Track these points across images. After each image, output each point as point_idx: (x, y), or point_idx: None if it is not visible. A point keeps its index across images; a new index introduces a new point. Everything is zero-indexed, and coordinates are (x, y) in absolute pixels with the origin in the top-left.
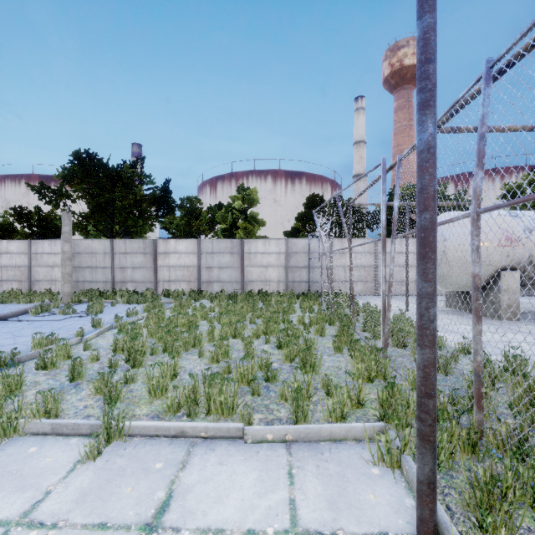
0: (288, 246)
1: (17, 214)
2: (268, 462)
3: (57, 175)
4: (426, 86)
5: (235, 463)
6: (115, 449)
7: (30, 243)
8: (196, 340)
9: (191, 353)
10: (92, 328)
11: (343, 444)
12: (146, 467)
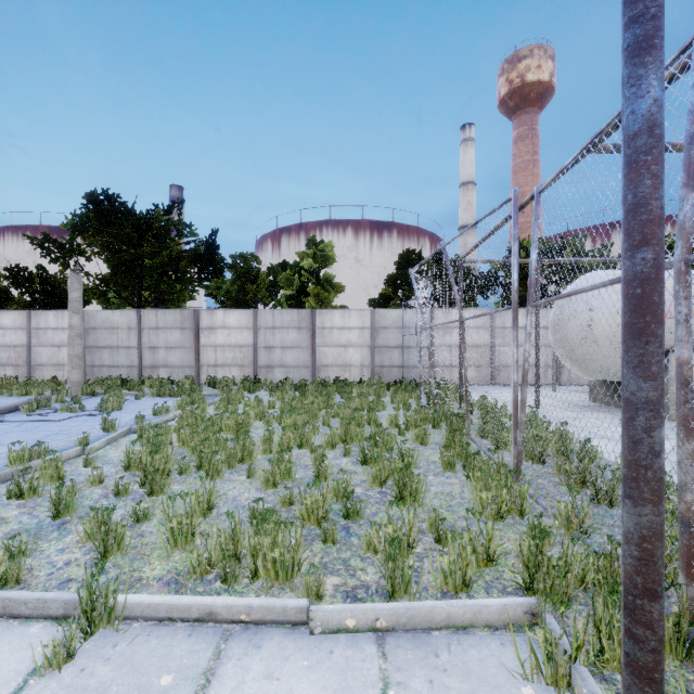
0: (375, 318)
1: (14, 276)
2: (348, 673)
3: (65, 224)
4: (646, 10)
5: (293, 675)
6: (99, 645)
7: (29, 315)
8: (244, 452)
9: (238, 471)
10: (103, 433)
11: (469, 635)
12: (144, 684)
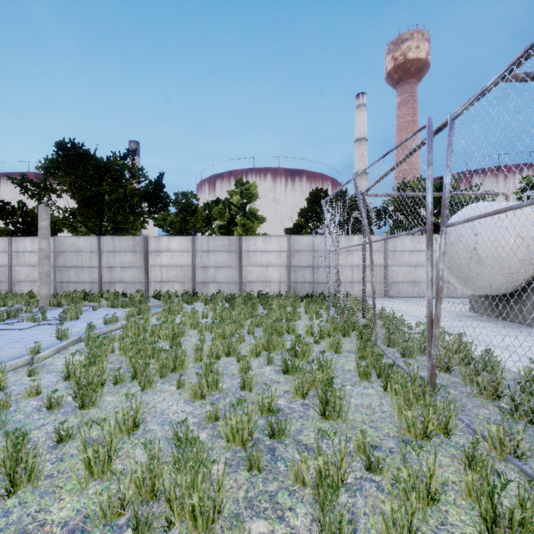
0: (291, 243)
1: None
2: None
3: (39, 167)
4: None
5: None
6: None
7: (11, 241)
8: (176, 362)
9: (170, 380)
10: (56, 341)
11: None
12: None
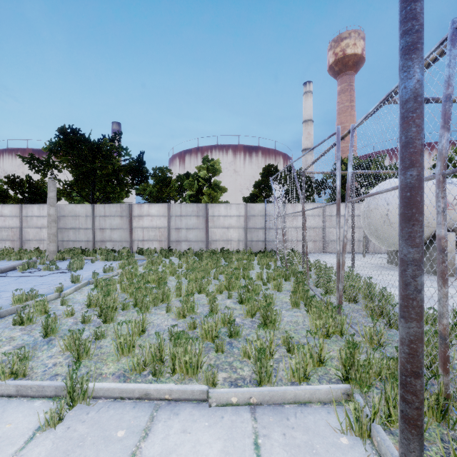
0: (247, 210)
1: (11, 182)
2: (233, 430)
3: (44, 148)
4: (413, 27)
5: (199, 431)
6: (78, 413)
7: (21, 207)
8: (164, 296)
9: (160, 308)
10: (71, 284)
11: (308, 407)
12: (107, 436)
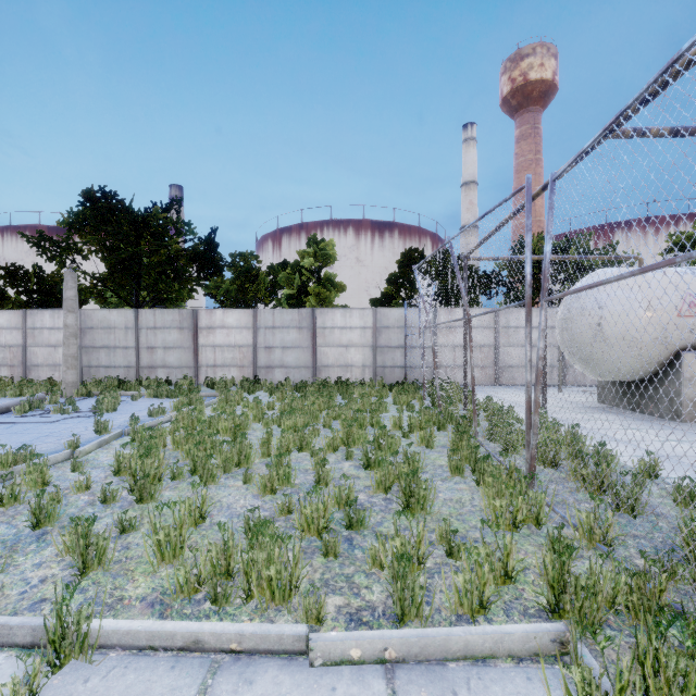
0: (377, 318)
1: (10, 275)
2: None
3: (61, 222)
4: None
5: None
6: (69, 680)
7: (25, 314)
8: (241, 456)
9: (234, 475)
10: (95, 435)
11: (489, 667)
12: None
